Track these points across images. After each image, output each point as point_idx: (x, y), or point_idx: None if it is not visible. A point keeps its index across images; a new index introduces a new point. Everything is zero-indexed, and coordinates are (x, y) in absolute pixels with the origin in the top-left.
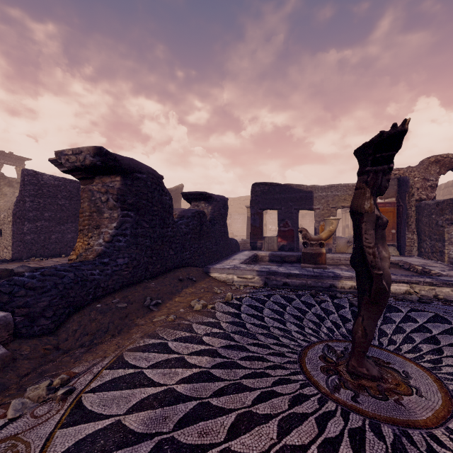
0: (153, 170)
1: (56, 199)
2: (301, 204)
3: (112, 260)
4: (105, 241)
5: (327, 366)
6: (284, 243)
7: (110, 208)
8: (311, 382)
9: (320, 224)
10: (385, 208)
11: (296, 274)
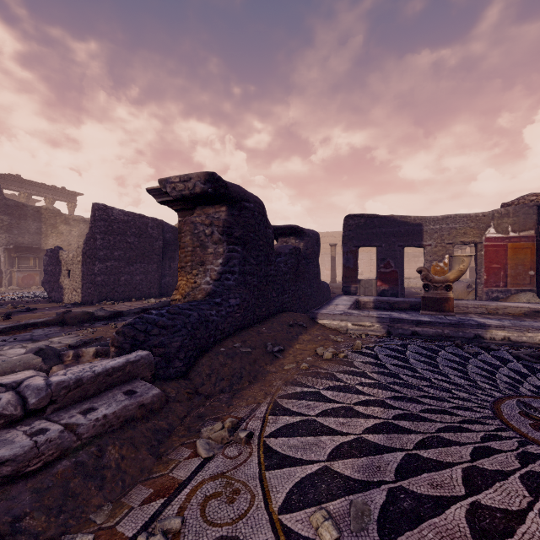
0: (258, 198)
1: (126, 237)
2: (407, 239)
3: (224, 301)
4: (213, 279)
5: (537, 424)
6: (385, 287)
7: (215, 242)
8: (530, 440)
9: (432, 264)
10: (520, 243)
11: (429, 321)
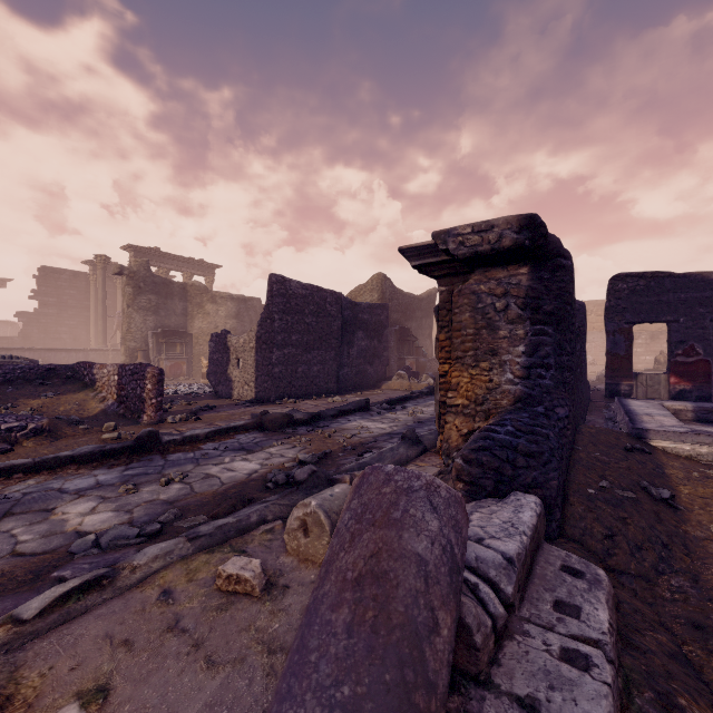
0: (568, 252)
1: (304, 316)
2: None
3: (548, 410)
4: (516, 376)
5: None
6: (684, 386)
7: (510, 321)
8: None
9: None
10: None
11: None
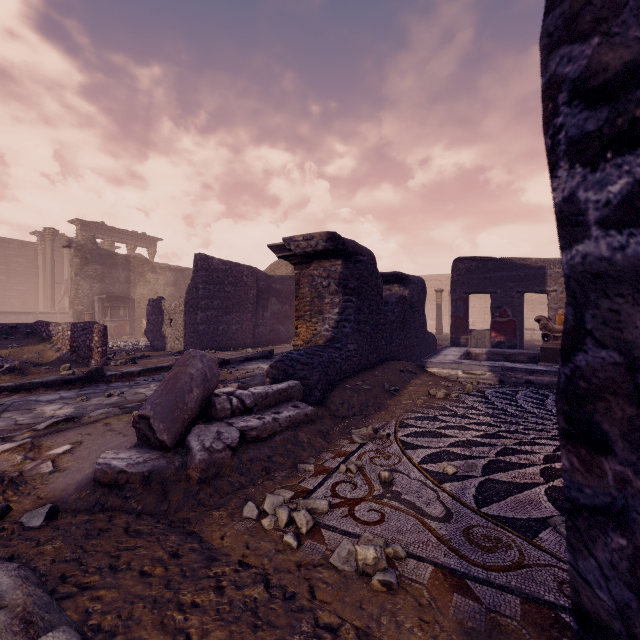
0: (370, 251)
1: (224, 286)
2: (528, 285)
3: (343, 346)
4: (331, 326)
5: None
6: (500, 339)
7: (331, 293)
8: None
9: (557, 313)
10: None
11: (544, 370)
